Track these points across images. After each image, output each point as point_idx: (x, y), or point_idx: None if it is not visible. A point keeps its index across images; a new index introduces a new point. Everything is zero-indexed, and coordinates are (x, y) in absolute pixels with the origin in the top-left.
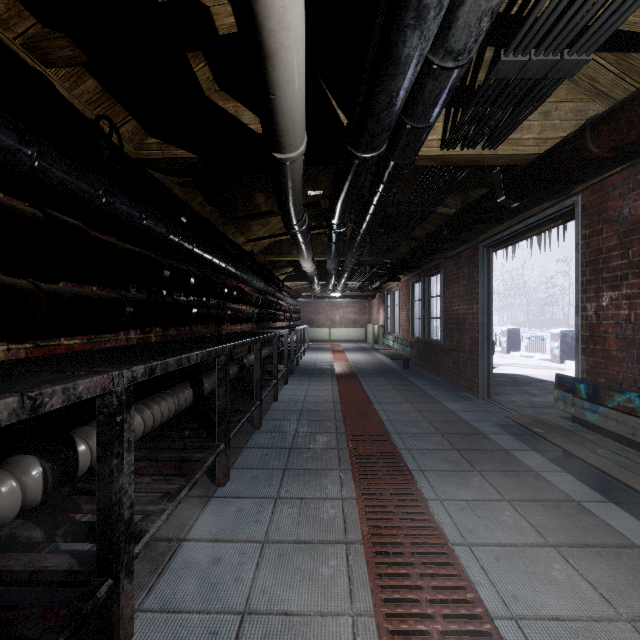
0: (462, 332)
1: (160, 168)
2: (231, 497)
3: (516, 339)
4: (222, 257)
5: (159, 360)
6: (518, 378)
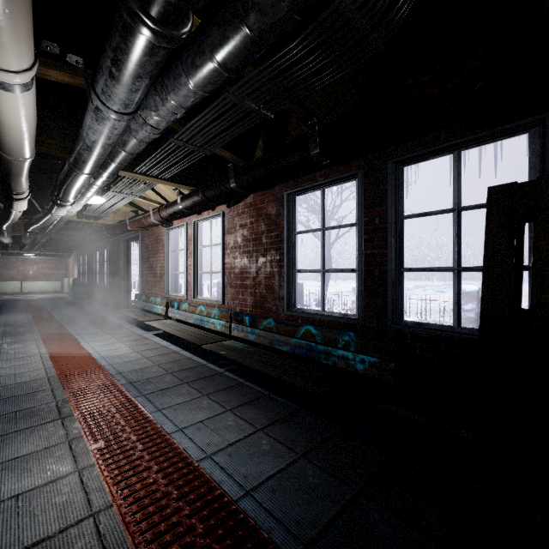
0: (115, 280)
1: None
2: None
3: None
4: None
5: None
6: None
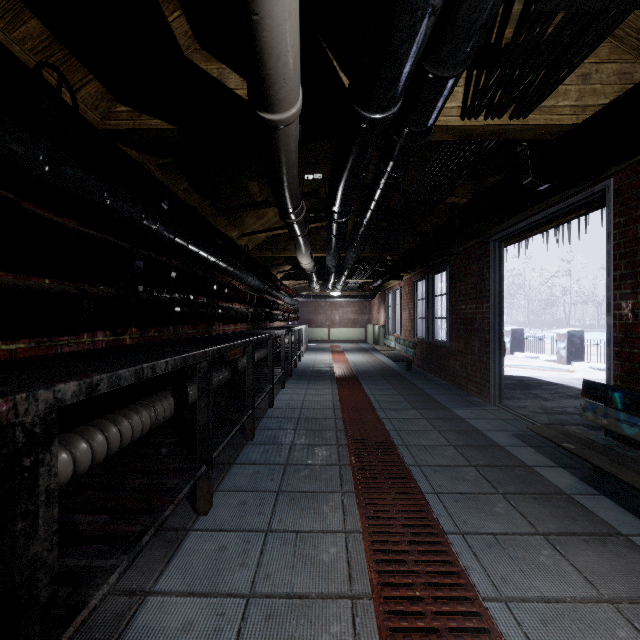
0: (470, 333)
1: (135, 145)
2: (213, 530)
3: (520, 339)
4: (211, 250)
5: (106, 372)
6: (526, 381)
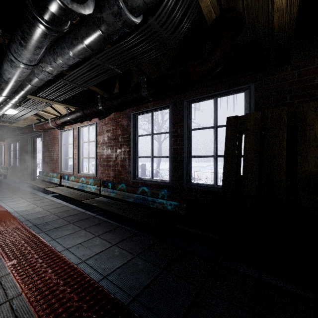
0: (25, 163)
1: None
2: None
3: None
4: None
5: None
6: None
